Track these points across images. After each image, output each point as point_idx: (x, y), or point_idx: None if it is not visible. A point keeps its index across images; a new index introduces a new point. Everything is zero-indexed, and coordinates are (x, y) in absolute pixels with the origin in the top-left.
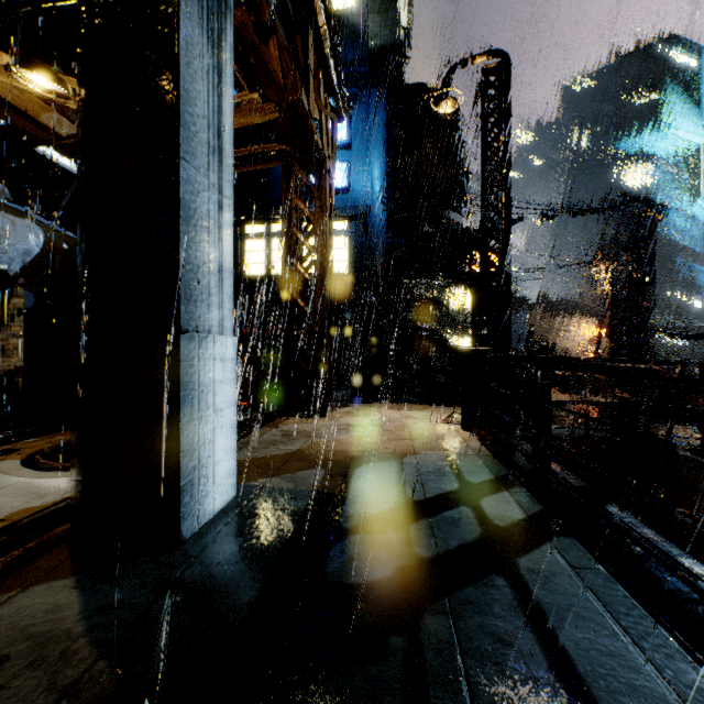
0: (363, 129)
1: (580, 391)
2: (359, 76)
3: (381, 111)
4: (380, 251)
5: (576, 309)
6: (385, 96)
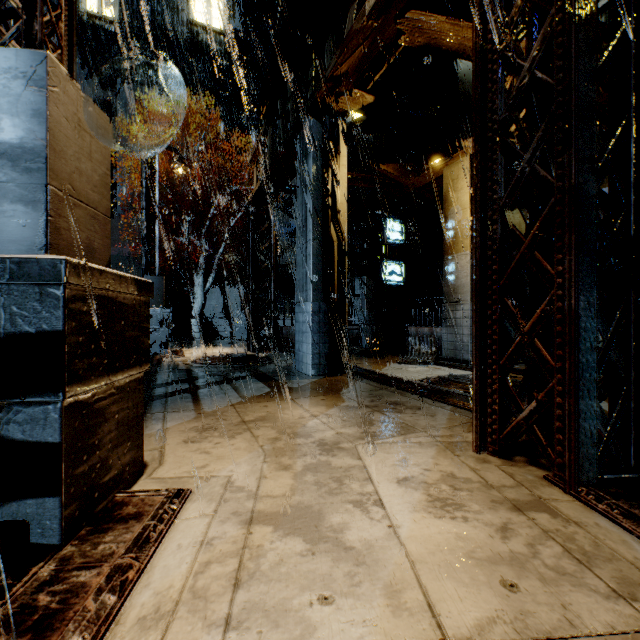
0: None
1: None
2: None
3: None
4: None
5: None
6: None
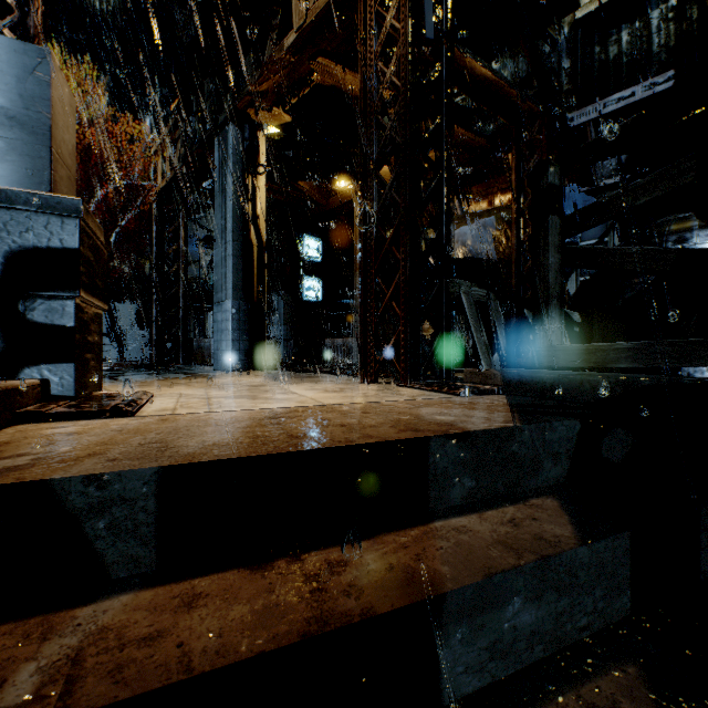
0: None
1: None
2: None
3: None
4: None
5: None
6: None
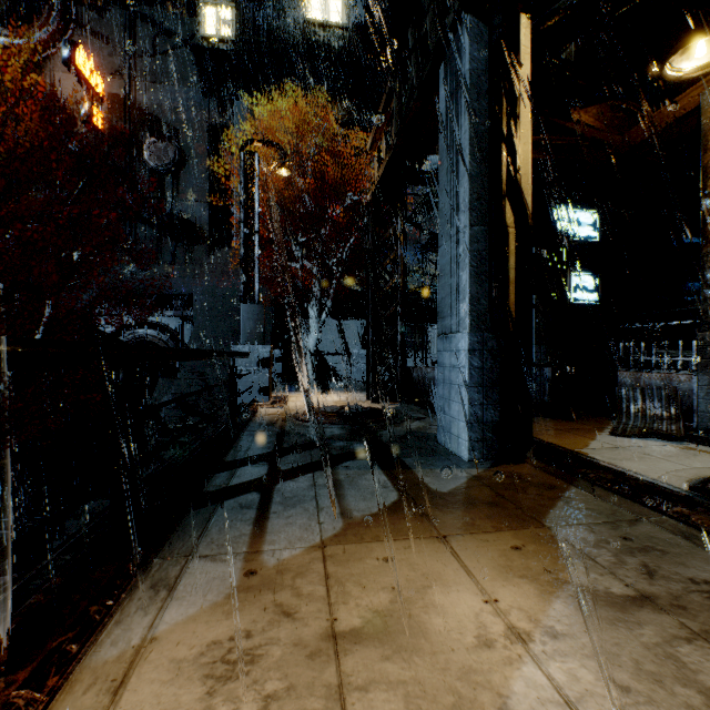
0: None
1: None
2: None
3: None
4: None
5: None
6: None
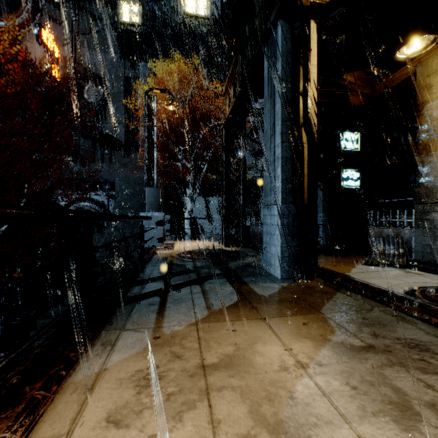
0: None
1: None
2: None
3: None
4: None
5: None
6: None
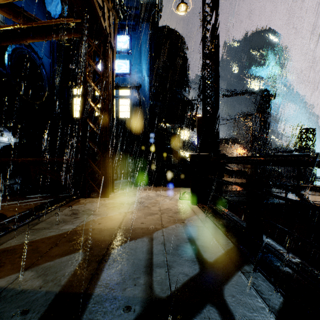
0: (137, 44)
1: (238, 176)
2: (135, 16)
3: (146, 36)
4: (146, 107)
5: (233, 141)
6: (149, 28)
